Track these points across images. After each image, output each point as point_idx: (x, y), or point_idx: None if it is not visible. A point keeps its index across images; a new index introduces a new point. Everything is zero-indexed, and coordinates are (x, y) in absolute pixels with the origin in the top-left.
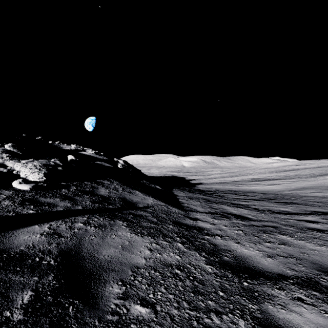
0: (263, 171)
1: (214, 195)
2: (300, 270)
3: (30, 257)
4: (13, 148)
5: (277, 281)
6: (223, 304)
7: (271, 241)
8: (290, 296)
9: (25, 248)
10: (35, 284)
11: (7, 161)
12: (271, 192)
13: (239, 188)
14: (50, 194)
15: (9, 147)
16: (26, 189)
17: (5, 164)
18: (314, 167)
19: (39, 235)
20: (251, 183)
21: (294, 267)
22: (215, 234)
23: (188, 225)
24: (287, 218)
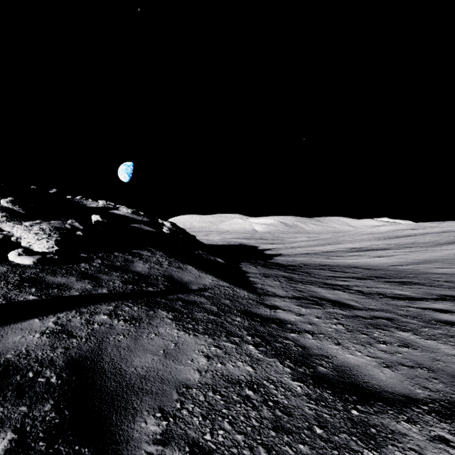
0: (366, 237)
1: (299, 271)
2: (436, 389)
3: (20, 371)
4: (13, 204)
5: (403, 408)
6: (323, 450)
7: (388, 341)
8: (427, 435)
9: (14, 356)
10: (21, 418)
11: (3, 223)
12: (380, 268)
13: (333, 262)
14: (63, 271)
15: (7, 203)
16: (28, 263)
17: (0, 228)
18: (438, 232)
19: (39, 334)
20: (350, 254)
21: (426, 383)
22: (303, 330)
23: (264, 316)
24: (407, 305)
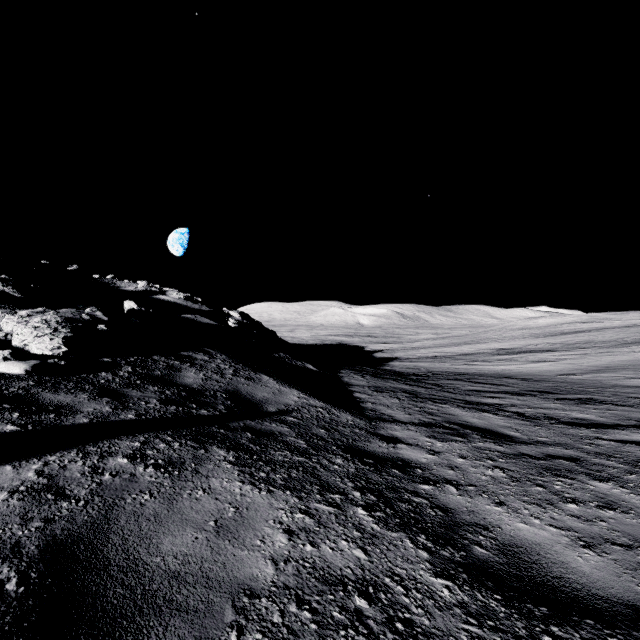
0: (518, 334)
1: (426, 383)
2: None
3: None
4: (4, 284)
5: (633, 631)
6: None
7: (579, 499)
8: None
9: None
10: None
11: None
12: (543, 378)
13: (474, 369)
14: (71, 384)
15: None
16: (18, 372)
17: None
18: (623, 327)
19: (6, 494)
20: (497, 357)
21: None
22: (442, 479)
23: (379, 455)
24: (594, 437)
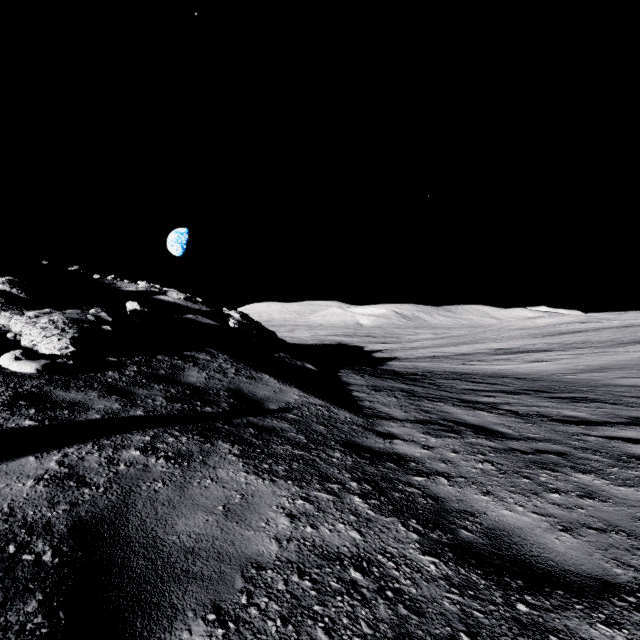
0: (516, 334)
1: (423, 383)
2: None
3: None
4: (11, 286)
5: (598, 600)
6: None
7: (562, 489)
8: None
9: None
10: None
11: None
12: (539, 377)
13: (471, 369)
14: (81, 382)
15: (3, 284)
16: (30, 371)
17: None
18: (620, 327)
19: (32, 482)
20: (495, 357)
21: (628, 558)
22: (434, 472)
23: (375, 450)
24: (583, 433)
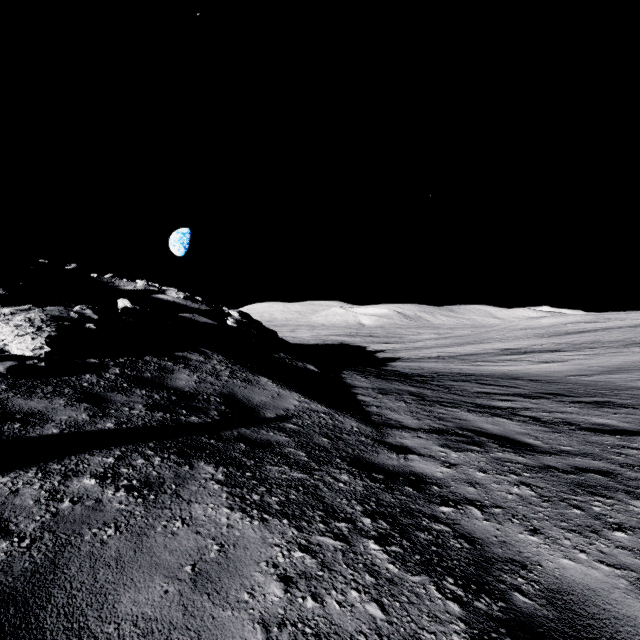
0: (522, 334)
1: (432, 385)
2: None
3: None
4: None
5: None
6: None
7: (625, 525)
8: None
9: None
10: None
11: None
12: (553, 379)
13: (479, 370)
14: (49, 387)
15: None
16: None
17: None
18: (629, 327)
19: None
20: (502, 358)
21: None
22: (463, 499)
23: (388, 469)
24: (621, 445)
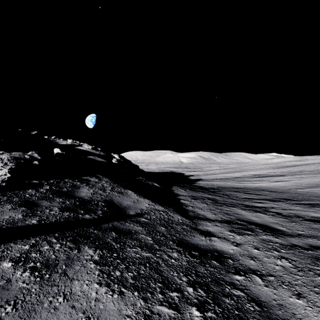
0: (263, 167)
1: (219, 194)
2: None
3: None
4: None
5: None
6: None
7: None
8: None
9: None
10: None
11: None
12: (283, 191)
13: (243, 185)
14: (5, 198)
15: None
16: None
17: None
18: (318, 163)
19: None
20: (254, 179)
21: None
22: (248, 269)
23: (201, 247)
24: None
